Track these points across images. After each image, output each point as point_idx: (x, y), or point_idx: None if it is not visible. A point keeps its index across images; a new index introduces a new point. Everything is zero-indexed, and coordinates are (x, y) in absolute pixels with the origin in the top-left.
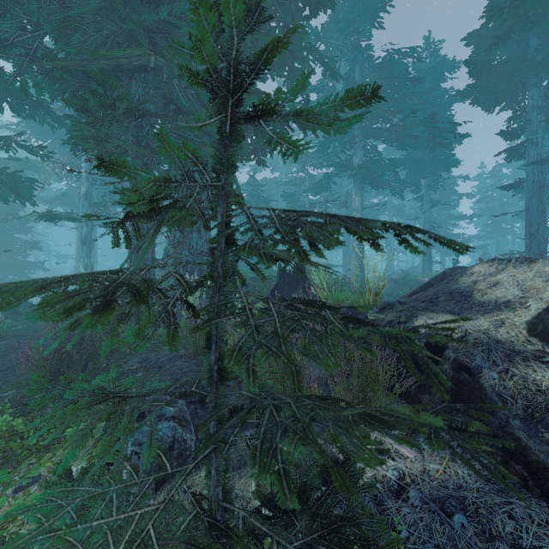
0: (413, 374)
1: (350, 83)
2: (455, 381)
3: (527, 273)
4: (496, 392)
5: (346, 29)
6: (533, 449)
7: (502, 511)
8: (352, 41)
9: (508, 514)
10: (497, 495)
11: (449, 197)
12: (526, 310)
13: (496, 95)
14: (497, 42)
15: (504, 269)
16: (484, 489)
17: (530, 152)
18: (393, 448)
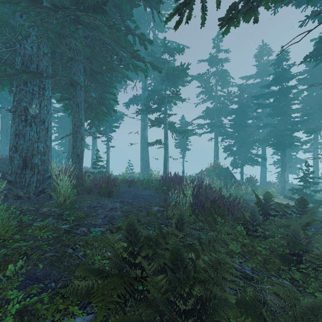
0: None
1: None
2: None
3: None
4: None
5: None
6: None
7: None
8: None
9: None
10: None
11: None
12: None
13: None
14: None
15: None
16: None
17: None
18: None
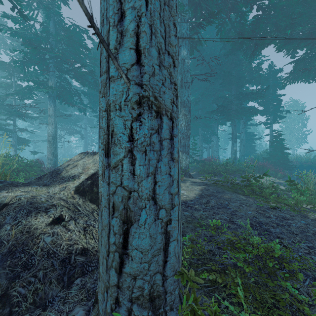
0: None
1: (43, 29)
2: None
3: (91, 160)
4: (0, 240)
5: None
6: None
7: None
8: (47, 2)
9: None
10: None
11: None
12: (78, 180)
13: None
14: None
15: (84, 158)
16: None
17: None
18: None
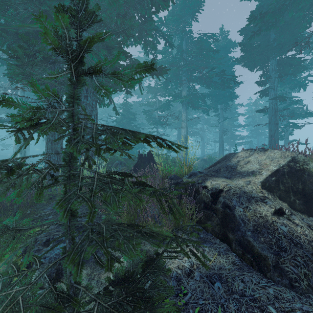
0: (203, 210)
1: (180, 50)
2: (223, 213)
3: (263, 156)
4: (241, 218)
5: (178, 20)
6: (256, 246)
7: (239, 279)
8: (181, 27)
9: (241, 280)
10: (238, 271)
11: (233, 115)
12: (261, 175)
13: (254, 62)
14: (254, 35)
15: (253, 154)
16: (232, 268)
17: (271, 93)
18: (190, 250)
